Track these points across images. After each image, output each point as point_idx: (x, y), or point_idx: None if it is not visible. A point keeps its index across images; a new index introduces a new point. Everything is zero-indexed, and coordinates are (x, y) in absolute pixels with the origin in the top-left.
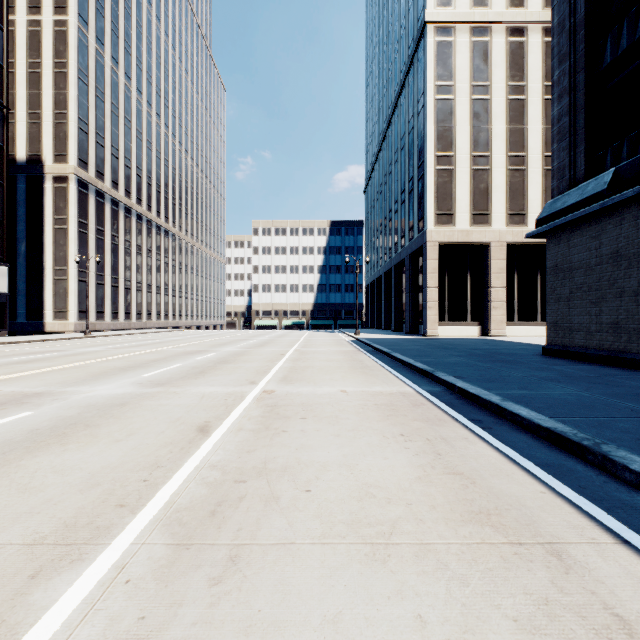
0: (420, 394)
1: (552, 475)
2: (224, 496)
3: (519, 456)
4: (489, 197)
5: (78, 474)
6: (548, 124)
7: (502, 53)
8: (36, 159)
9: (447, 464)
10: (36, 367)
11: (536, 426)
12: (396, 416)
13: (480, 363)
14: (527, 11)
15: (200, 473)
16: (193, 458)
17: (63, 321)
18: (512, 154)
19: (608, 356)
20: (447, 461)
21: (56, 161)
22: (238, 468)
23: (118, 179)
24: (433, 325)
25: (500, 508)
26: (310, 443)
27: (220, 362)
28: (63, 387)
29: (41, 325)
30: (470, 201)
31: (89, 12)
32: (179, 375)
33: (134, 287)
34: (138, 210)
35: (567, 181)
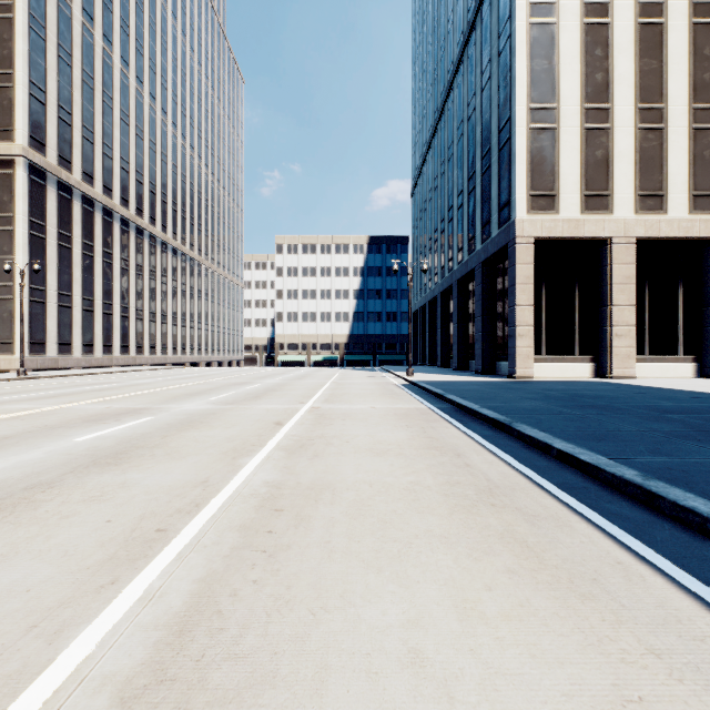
0: None
1: None
2: None
3: None
4: (609, 170)
5: None
6: (698, 60)
7: None
8: None
9: None
10: None
11: None
12: None
13: None
14: None
15: None
16: None
17: (8, 356)
18: (644, 105)
19: None
20: None
21: None
22: None
23: (93, 171)
24: (525, 362)
25: None
26: None
27: (100, 459)
28: None
29: None
30: (581, 176)
31: None
32: None
33: (117, 312)
34: (123, 213)
35: None
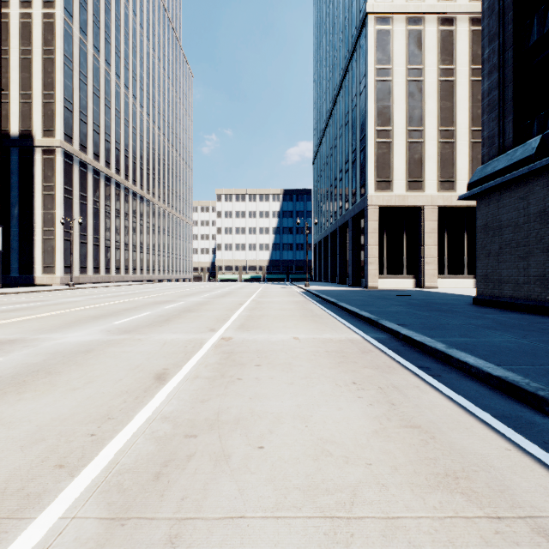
0: (367, 341)
1: (512, 428)
2: (172, 454)
3: (474, 406)
4: (422, 166)
5: (25, 427)
6: (474, 102)
7: (434, 40)
8: (27, 134)
9: (403, 415)
10: (18, 315)
11: (485, 374)
12: (347, 363)
13: (419, 312)
14: (456, 3)
15: (150, 426)
16: (146, 409)
17: (51, 275)
18: (443, 128)
19: (536, 305)
20: (402, 412)
21: (45, 136)
22: (190, 420)
23: (99, 152)
24: (373, 278)
25: (467, 469)
26: (264, 392)
27: (184, 311)
28: (37, 334)
29: (32, 278)
30: (406, 170)
31: (74, 6)
32: (146, 323)
33: (113, 245)
34: (117, 179)
35: (496, 148)
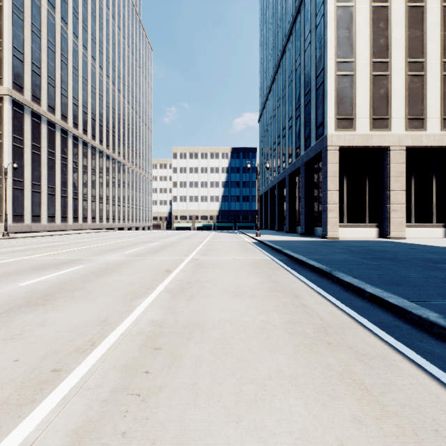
0: None
1: None
2: None
3: None
4: (388, 102)
5: None
6: None
7: None
8: None
9: None
10: None
11: None
12: None
13: None
14: None
15: None
16: None
17: None
18: (411, 60)
19: None
20: None
21: None
22: None
23: (54, 105)
24: (334, 227)
25: None
26: None
27: (32, 300)
28: None
29: None
30: (370, 106)
31: None
32: None
33: (70, 195)
34: (74, 132)
35: None
